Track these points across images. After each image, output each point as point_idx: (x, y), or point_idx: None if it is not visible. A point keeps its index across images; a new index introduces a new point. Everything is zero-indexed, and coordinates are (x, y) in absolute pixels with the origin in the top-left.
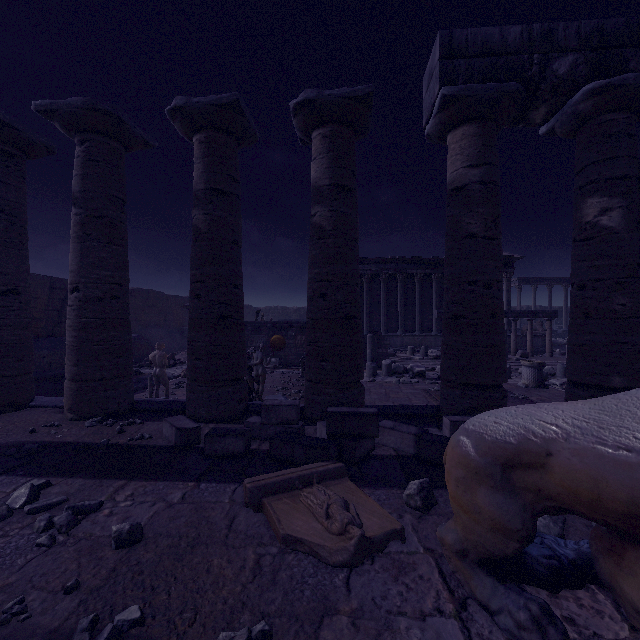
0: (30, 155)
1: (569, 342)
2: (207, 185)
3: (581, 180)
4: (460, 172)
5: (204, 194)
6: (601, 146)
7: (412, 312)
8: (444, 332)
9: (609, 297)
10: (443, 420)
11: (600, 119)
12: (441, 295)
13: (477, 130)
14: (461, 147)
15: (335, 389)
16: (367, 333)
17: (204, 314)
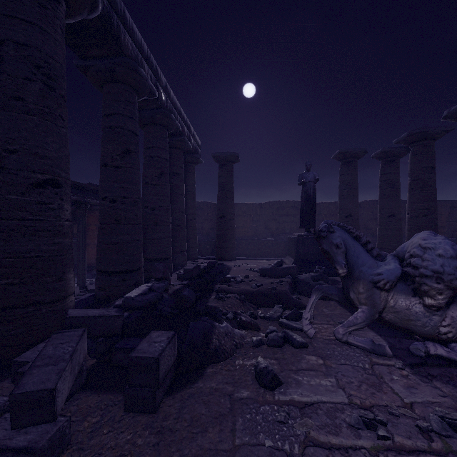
0: (400, 156)
1: None
2: None
3: None
4: None
5: None
6: None
7: None
8: None
9: None
10: None
11: None
12: None
13: None
14: None
15: None
16: None
17: None
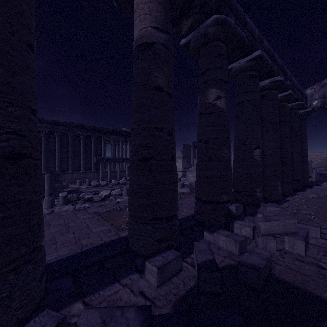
0: None
1: (199, 176)
2: None
3: (206, 77)
4: (149, 30)
5: None
6: (216, 59)
7: (79, 158)
8: (134, 173)
9: (221, 148)
10: (146, 266)
11: (216, 43)
12: (97, 149)
13: (162, 0)
14: (150, 8)
15: None
16: (45, 172)
17: None
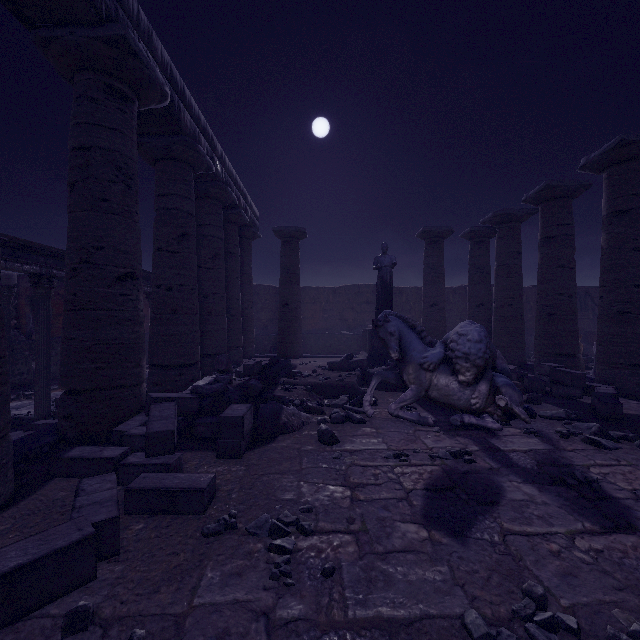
0: (490, 237)
1: None
2: (541, 236)
3: None
4: None
5: (540, 242)
6: None
7: None
8: None
9: None
10: None
11: None
12: None
13: None
14: None
15: (605, 366)
16: None
17: (538, 313)
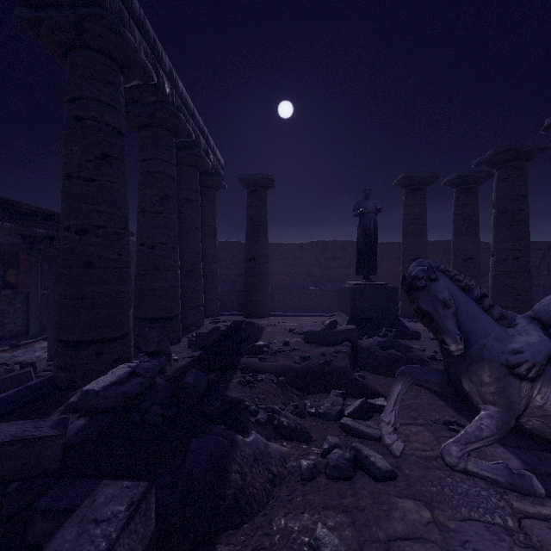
0: (480, 183)
1: None
2: None
3: None
4: None
5: None
6: None
7: None
8: None
9: None
10: None
11: None
12: None
13: None
14: None
15: None
16: None
17: None
